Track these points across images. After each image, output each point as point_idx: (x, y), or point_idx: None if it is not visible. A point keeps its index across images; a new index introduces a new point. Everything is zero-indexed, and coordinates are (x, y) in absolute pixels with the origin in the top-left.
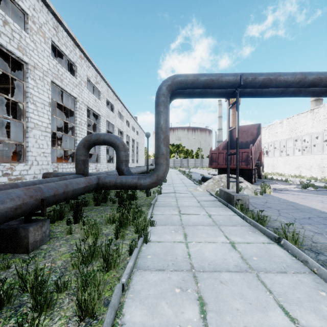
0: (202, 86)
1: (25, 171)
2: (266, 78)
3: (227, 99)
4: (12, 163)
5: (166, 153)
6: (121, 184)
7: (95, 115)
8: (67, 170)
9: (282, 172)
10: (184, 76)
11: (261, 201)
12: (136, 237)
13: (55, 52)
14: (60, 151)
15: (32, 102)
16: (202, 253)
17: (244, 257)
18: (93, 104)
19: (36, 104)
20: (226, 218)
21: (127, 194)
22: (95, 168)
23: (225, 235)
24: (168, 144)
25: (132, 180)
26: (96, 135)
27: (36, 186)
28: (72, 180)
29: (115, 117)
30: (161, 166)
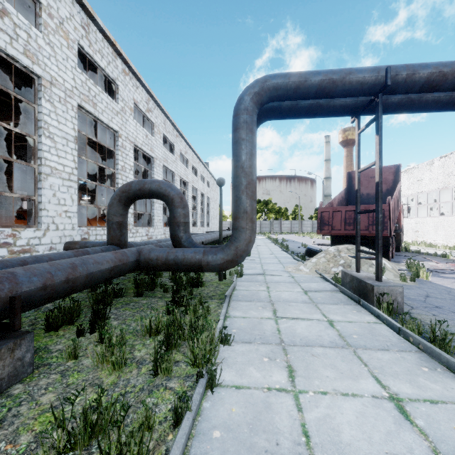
0: (314, 93)
1: (37, 239)
2: (435, 73)
3: (355, 117)
4: (14, 228)
5: (251, 209)
6: (176, 263)
7: (146, 158)
8: (103, 238)
9: (432, 241)
10: (282, 77)
11: (416, 292)
12: (193, 372)
13: (88, 67)
14: (104, 211)
15: (48, 136)
16: (335, 431)
17: (443, 453)
18: (143, 141)
19: (54, 139)
20: (363, 331)
21: (189, 277)
22: (146, 235)
23: (373, 376)
24: (254, 194)
25: (194, 255)
26: (139, 182)
27: (5, 270)
28: (89, 256)
29: (175, 161)
30: (243, 232)
